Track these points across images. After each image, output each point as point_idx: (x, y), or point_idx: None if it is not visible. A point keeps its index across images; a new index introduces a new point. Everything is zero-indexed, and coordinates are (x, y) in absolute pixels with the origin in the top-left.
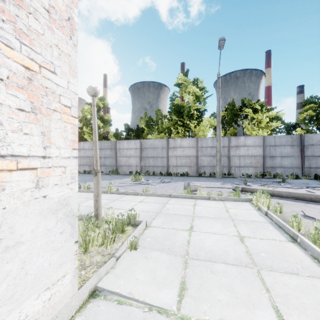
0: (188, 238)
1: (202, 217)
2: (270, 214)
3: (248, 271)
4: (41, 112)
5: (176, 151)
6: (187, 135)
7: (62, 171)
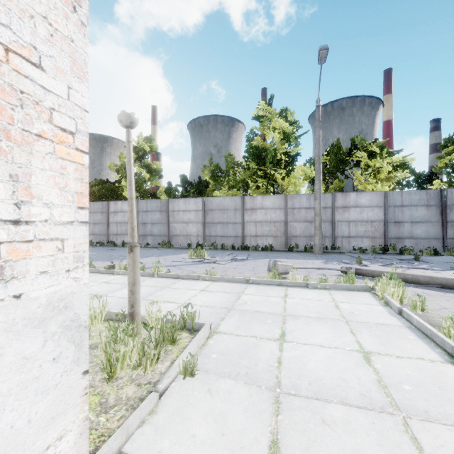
0: (278, 355)
1: (299, 317)
2: (407, 313)
3: (387, 421)
4: (10, 137)
5: (255, 214)
6: (271, 191)
7: (57, 248)
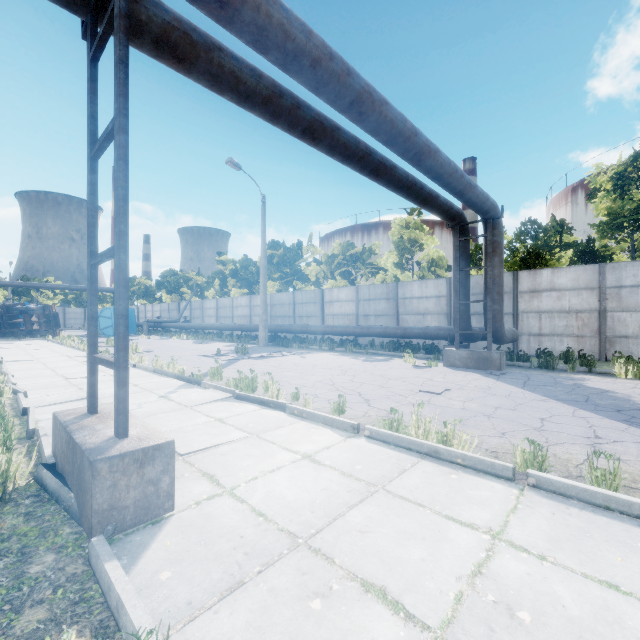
0: None
1: None
2: None
3: None
4: None
5: None
6: None
7: None
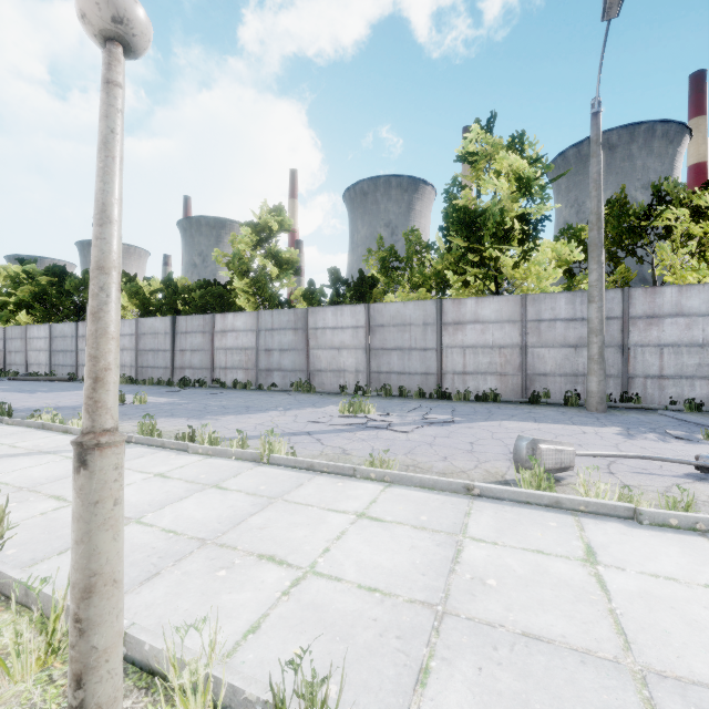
0: None
1: (705, 699)
2: None
3: None
4: None
5: (462, 332)
6: (492, 289)
7: None
